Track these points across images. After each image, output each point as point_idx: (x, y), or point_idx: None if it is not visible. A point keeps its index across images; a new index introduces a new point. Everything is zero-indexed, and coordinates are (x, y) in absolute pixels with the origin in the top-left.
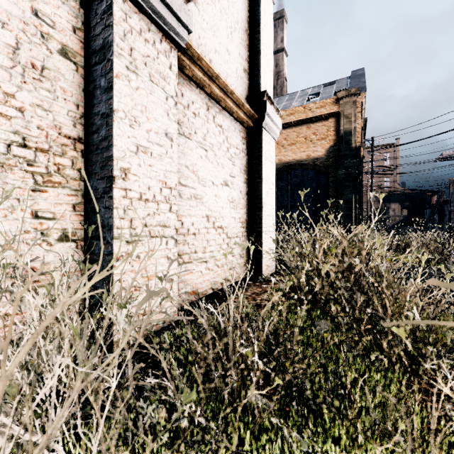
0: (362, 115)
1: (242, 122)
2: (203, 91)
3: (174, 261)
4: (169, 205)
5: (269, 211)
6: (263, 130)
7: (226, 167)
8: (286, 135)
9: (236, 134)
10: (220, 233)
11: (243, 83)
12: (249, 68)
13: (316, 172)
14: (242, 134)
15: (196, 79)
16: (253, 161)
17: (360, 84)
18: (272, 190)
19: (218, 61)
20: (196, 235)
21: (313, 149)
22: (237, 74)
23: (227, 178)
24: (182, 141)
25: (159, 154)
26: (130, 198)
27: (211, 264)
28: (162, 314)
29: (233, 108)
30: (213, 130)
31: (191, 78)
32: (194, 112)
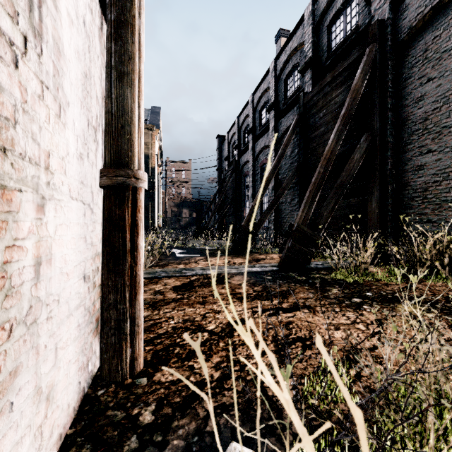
0: (158, 143)
1: None
2: None
3: None
4: None
5: None
6: None
7: None
8: None
9: None
10: None
11: None
12: None
13: None
14: None
15: None
16: None
17: (156, 120)
18: None
19: None
20: None
21: None
22: None
23: None
24: None
25: None
26: None
27: None
28: None
29: None
30: None
31: None
32: None
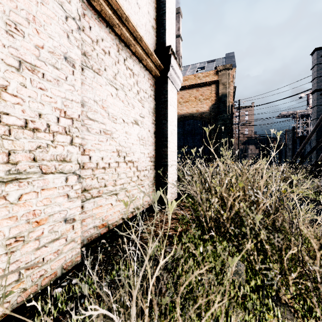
0: (233, 84)
1: (150, 70)
2: (113, 31)
3: (77, 198)
4: (70, 137)
5: (172, 148)
6: (168, 80)
7: (136, 108)
8: (182, 95)
9: (145, 80)
10: (131, 167)
11: (151, 38)
12: (156, 27)
13: (202, 122)
14: (151, 81)
15: (105, 16)
16: (160, 105)
17: (231, 62)
18: (175, 131)
19: (128, 9)
20: (106, 169)
21: (201, 106)
22: (146, 28)
23: (137, 117)
24: (90, 75)
25: (55, 78)
26: (6, 124)
27: (122, 196)
28: (60, 261)
29: (143, 55)
30: (123, 71)
31: (99, 13)
32: (103, 49)
